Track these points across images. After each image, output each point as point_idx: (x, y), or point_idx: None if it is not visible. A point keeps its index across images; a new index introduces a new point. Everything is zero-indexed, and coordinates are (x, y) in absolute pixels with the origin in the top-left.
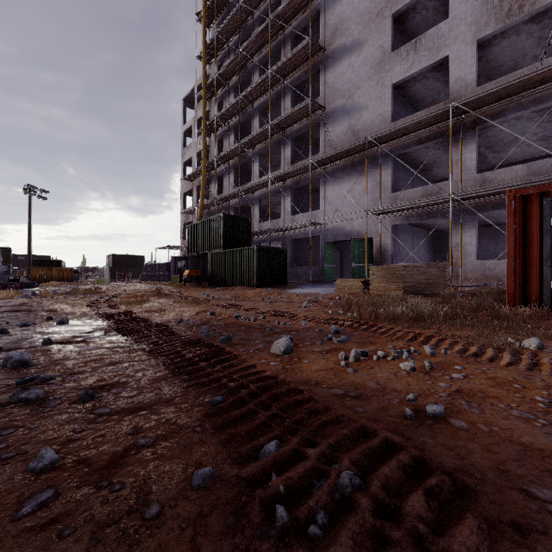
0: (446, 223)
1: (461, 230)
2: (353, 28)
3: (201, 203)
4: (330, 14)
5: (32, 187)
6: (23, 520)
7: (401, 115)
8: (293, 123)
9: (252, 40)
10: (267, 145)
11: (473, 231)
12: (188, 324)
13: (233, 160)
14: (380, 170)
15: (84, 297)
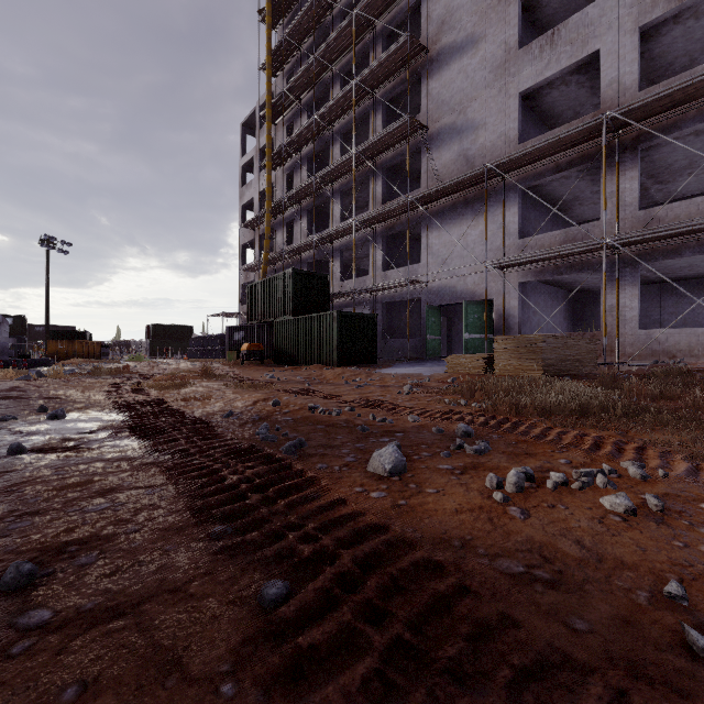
0: (592, 280)
1: (617, 288)
2: (465, 19)
3: (264, 256)
4: (435, 2)
5: (50, 238)
6: None
7: (531, 135)
8: (385, 150)
9: (331, 42)
10: (351, 179)
11: (635, 289)
12: (240, 420)
13: (306, 201)
14: (504, 208)
15: (106, 378)
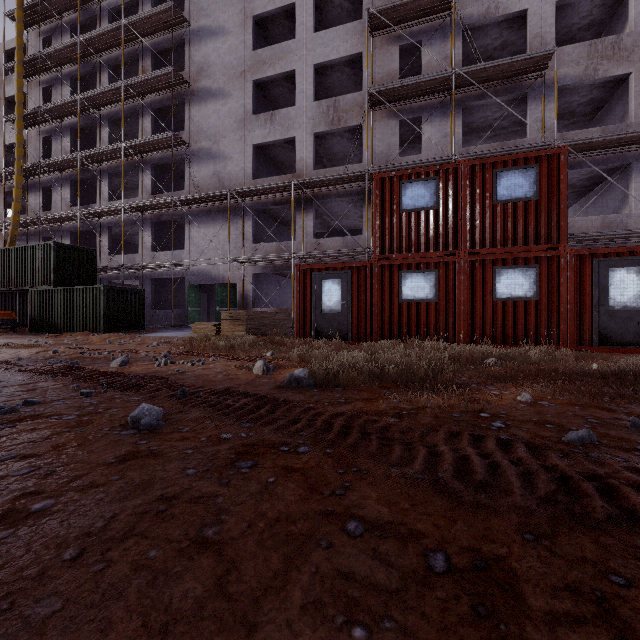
0: None
1: None
2: (218, 75)
3: (14, 219)
4: (196, 50)
5: None
6: (7, 396)
7: (264, 172)
8: (154, 150)
9: (98, 34)
10: (120, 165)
11: None
12: (31, 360)
13: (69, 171)
14: (243, 221)
15: None
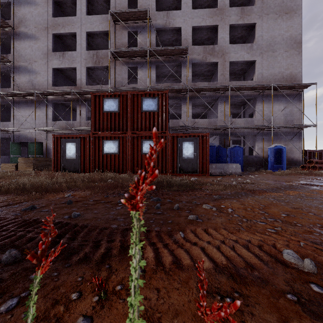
0: None
1: None
2: (32, 26)
3: None
4: (18, 9)
5: None
6: None
7: (62, 83)
8: None
9: None
10: None
11: None
12: None
13: None
14: (46, 108)
15: None
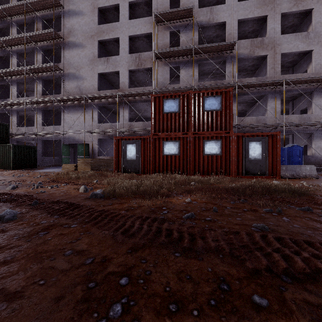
0: None
1: None
2: (79, 36)
3: None
4: (67, 21)
5: None
6: None
7: (104, 87)
8: (43, 72)
9: (10, 6)
10: (24, 78)
11: None
12: None
13: None
14: (92, 112)
15: None
